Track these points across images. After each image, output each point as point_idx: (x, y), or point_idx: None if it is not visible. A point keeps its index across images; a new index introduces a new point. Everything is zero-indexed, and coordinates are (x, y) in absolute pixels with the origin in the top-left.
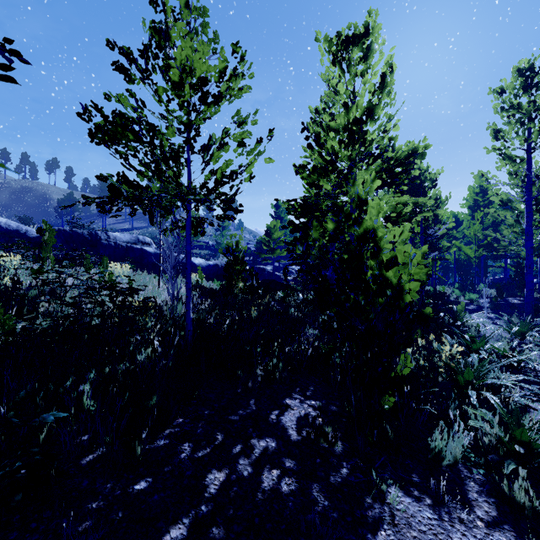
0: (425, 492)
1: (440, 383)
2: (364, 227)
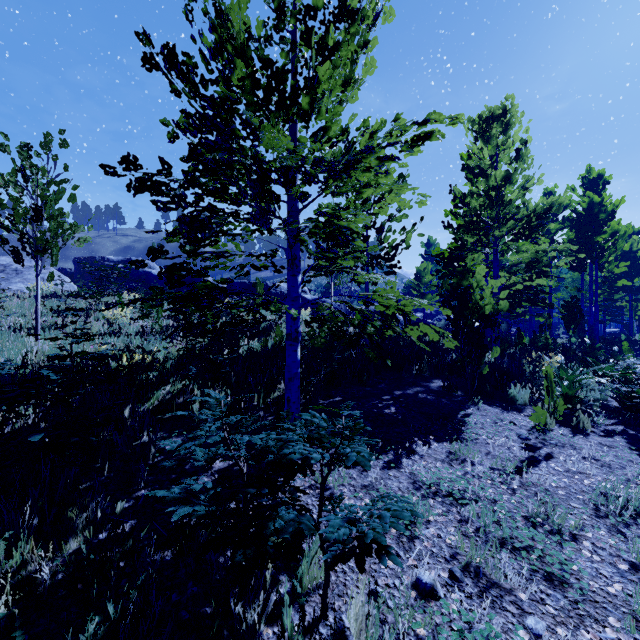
0: (500, 407)
1: (542, 381)
2: (468, 282)
